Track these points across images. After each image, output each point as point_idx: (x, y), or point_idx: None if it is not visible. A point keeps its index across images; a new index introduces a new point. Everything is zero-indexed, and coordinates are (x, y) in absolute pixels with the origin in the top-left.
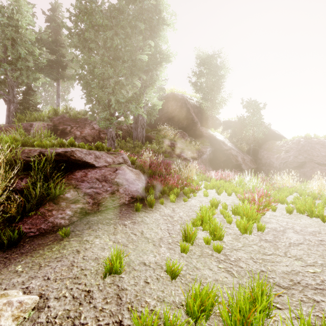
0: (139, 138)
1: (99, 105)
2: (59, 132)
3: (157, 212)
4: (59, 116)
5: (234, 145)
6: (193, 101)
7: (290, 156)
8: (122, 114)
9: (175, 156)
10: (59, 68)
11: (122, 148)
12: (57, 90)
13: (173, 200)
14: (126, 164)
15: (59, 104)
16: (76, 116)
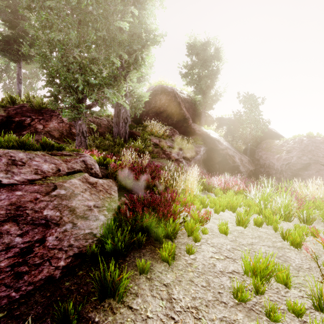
0: (121, 135)
1: (64, 89)
2: (14, 125)
3: (127, 319)
4: (18, 105)
5: (230, 145)
6: (184, 94)
7: (293, 157)
8: (97, 102)
9: (165, 157)
10: (20, 46)
11: (99, 147)
12: (18, 74)
13: (167, 259)
14: (89, 172)
15: (21, 92)
16: (40, 106)
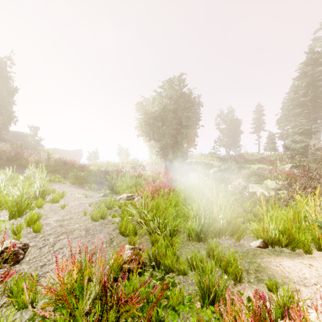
0: None
1: None
2: None
3: None
4: None
5: None
6: None
7: None
8: None
9: None
10: None
11: None
12: None
13: None
14: None
15: None
16: None
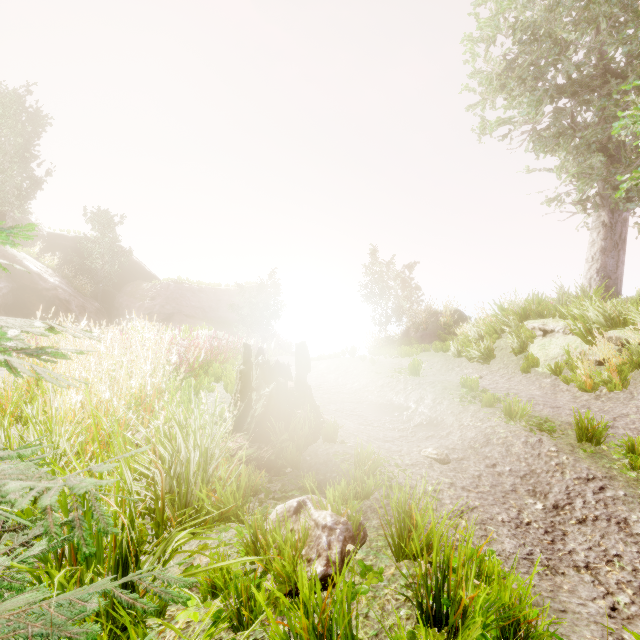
0: None
1: None
2: None
3: None
4: None
5: (67, 283)
6: None
7: (156, 305)
8: None
9: None
10: None
11: None
12: None
13: None
14: None
15: None
16: None
